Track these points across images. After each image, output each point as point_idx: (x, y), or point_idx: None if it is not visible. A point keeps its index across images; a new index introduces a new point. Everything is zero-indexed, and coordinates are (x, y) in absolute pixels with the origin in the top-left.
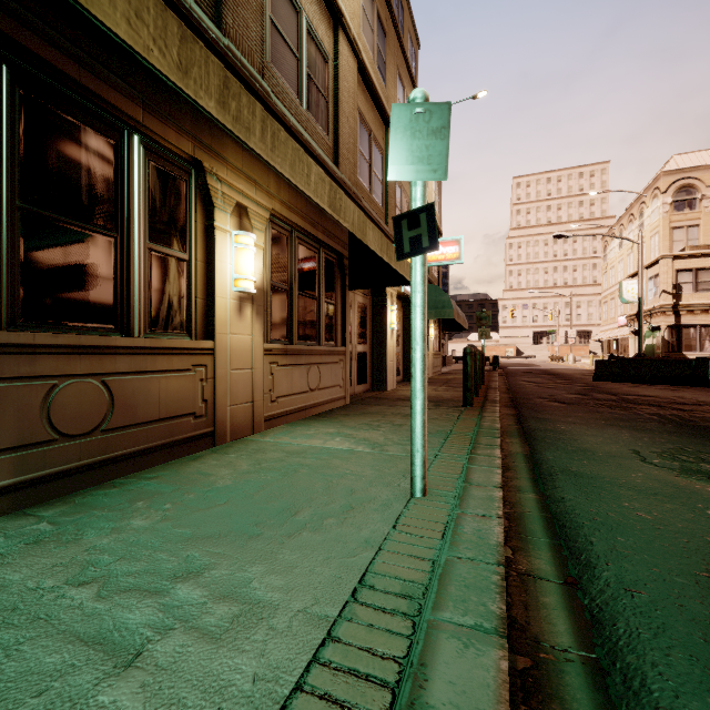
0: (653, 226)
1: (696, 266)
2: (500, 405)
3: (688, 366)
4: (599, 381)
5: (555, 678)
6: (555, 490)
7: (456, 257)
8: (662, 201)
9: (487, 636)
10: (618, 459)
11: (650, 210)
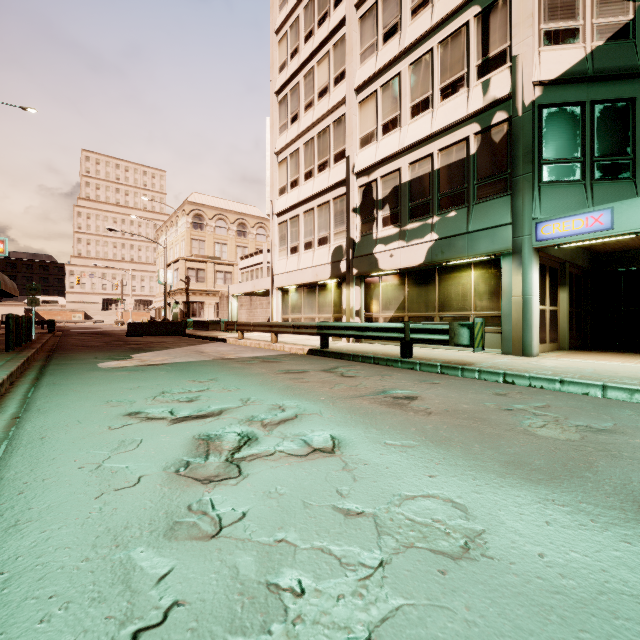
0: (183, 235)
1: (197, 267)
2: (42, 352)
3: (175, 325)
4: (130, 336)
5: (22, 385)
6: (47, 368)
7: (1, 252)
8: (187, 220)
9: (2, 375)
10: (85, 359)
11: (181, 223)
